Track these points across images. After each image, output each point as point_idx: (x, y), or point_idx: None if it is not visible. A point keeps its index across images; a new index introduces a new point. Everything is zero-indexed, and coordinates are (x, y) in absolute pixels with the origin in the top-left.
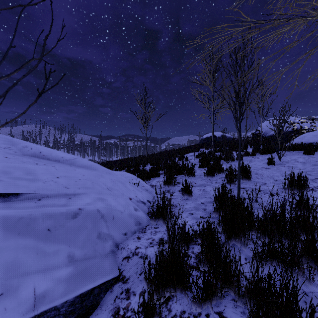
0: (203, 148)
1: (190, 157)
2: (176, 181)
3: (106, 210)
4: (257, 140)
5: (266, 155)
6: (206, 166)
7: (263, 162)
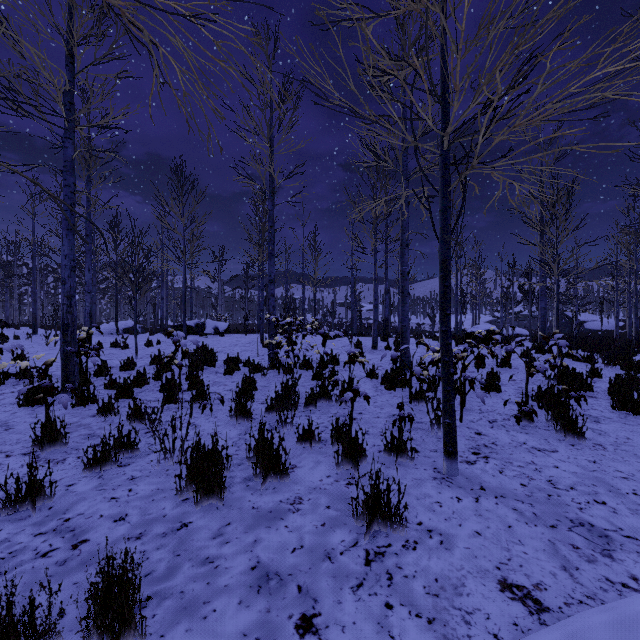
0: None
1: None
2: None
3: (613, 324)
4: None
5: None
6: None
7: None
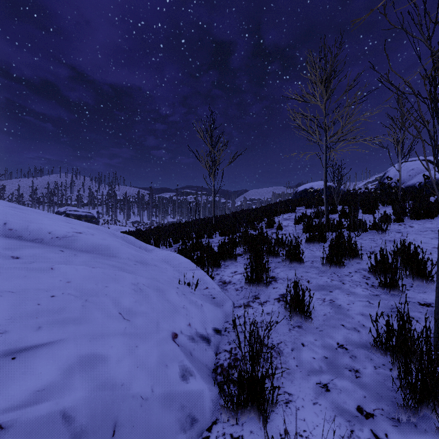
0: (301, 206)
1: (284, 223)
2: (269, 276)
3: (94, 409)
4: (391, 193)
5: (422, 220)
6: (319, 242)
7: (429, 237)
